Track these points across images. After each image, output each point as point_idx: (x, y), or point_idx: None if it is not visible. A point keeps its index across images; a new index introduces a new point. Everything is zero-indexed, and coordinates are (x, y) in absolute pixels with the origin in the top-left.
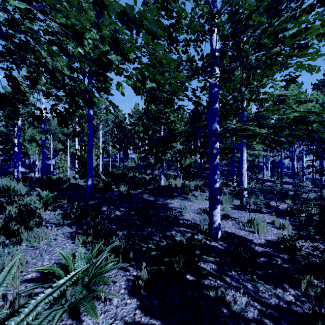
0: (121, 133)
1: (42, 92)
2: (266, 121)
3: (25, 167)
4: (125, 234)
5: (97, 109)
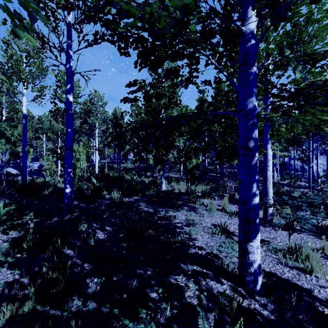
0: (117, 131)
1: (23, 81)
2: (276, 119)
3: (17, 169)
4: (101, 286)
5: (93, 106)
